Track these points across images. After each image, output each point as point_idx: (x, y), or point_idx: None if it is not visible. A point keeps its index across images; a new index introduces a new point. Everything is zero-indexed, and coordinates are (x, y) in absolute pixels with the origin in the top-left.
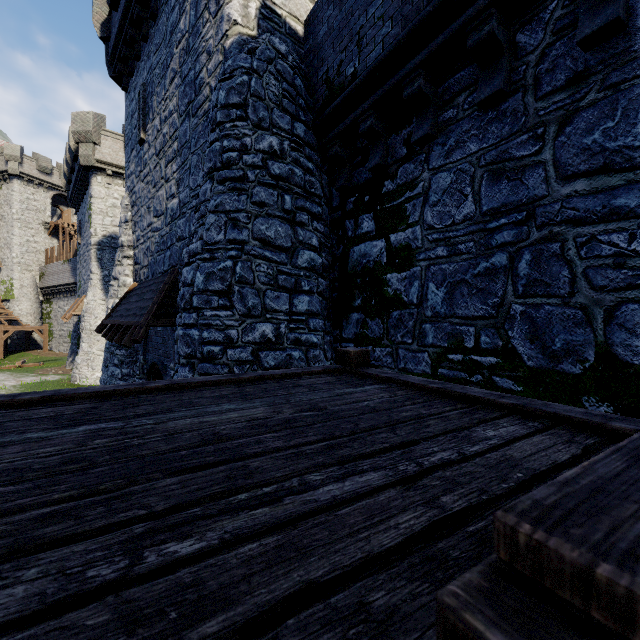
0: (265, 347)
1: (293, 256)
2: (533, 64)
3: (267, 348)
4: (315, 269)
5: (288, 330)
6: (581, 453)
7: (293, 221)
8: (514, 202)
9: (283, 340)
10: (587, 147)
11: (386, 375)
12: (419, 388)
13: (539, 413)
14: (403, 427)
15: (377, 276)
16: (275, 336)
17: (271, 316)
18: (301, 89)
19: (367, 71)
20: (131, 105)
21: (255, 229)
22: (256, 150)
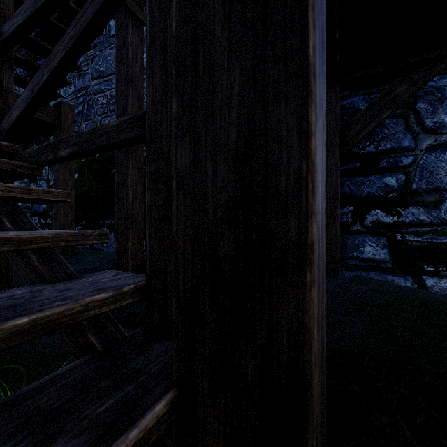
0: None
1: None
2: None
3: None
4: None
5: None
6: None
7: None
8: (83, 87)
9: None
10: (97, 69)
11: None
12: None
13: None
14: None
15: None
16: None
17: None
18: None
19: None
20: None
21: None
22: None
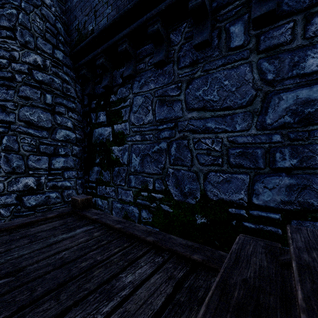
0: (28, 193)
1: (53, 133)
2: (177, 51)
3: (30, 193)
4: (70, 141)
5: (47, 180)
6: (173, 289)
7: (53, 111)
8: (169, 117)
9: (43, 187)
10: (197, 97)
11: (96, 217)
12: (111, 227)
13: (164, 248)
14: (71, 286)
15: (107, 147)
16: (36, 185)
17: (33, 172)
18: (61, 30)
19: (99, 31)
20: None
21: (21, 114)
22: (23, 61)
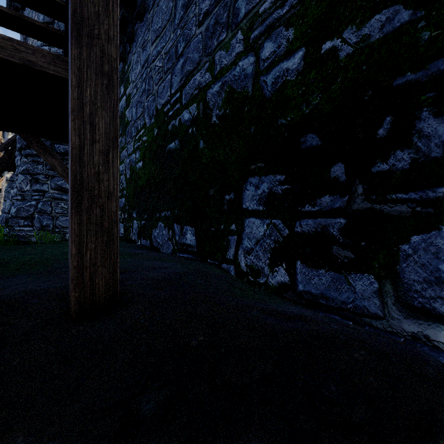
0: (59, 143)
1: None
2: None
3: (61, 144)
4: None
5: None
6: None
7: None
8: (146, 59)
9: None
10: (155, 30)
11: None
12: None
13: None
14: None
15: (124, 114)
16: None
17: None
18: None
19: None
20: (22, 39)
21: None
22: None
